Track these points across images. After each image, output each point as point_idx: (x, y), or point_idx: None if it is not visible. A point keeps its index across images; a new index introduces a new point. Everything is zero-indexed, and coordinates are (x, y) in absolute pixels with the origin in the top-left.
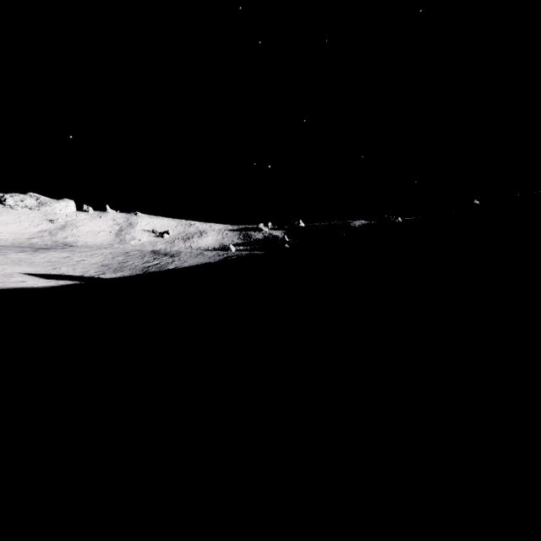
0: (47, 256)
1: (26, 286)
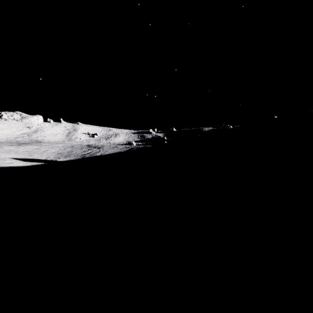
0: (26, 148)
1: (13, 165)
